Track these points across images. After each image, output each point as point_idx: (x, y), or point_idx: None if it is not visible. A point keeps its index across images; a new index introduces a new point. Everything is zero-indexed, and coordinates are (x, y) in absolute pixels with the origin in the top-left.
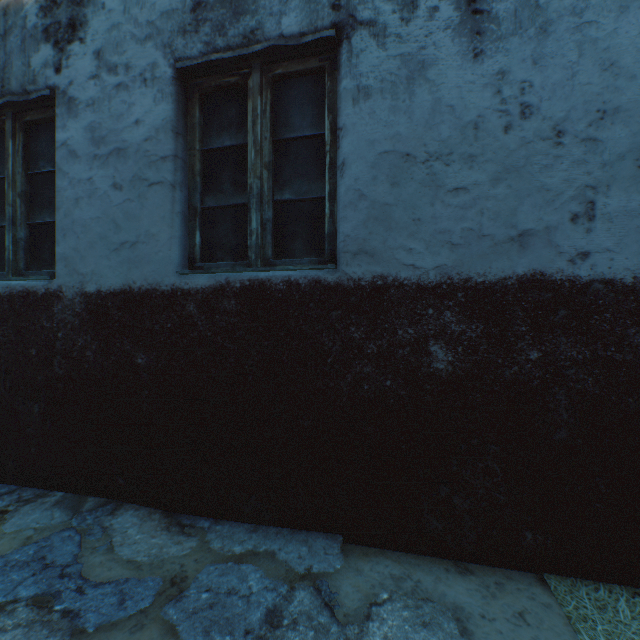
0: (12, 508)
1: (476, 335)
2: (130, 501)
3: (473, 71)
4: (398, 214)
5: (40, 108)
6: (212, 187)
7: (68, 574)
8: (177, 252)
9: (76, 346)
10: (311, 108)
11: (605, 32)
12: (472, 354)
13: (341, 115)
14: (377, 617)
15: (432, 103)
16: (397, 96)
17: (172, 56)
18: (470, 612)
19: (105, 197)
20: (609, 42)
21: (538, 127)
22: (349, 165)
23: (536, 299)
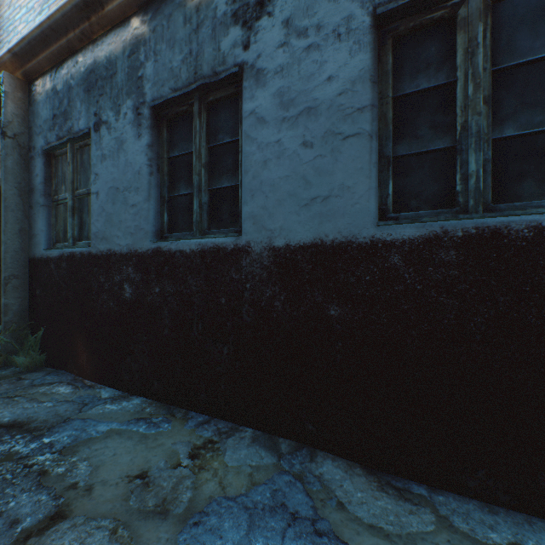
0: (216, 438)
1: None
2: (321, 448)
3: None
4: None
5: (222, 87)
6: (404, 134)
7: (322, 532)
8: (373, 203)
9: (263, 296)
10: None
11: None
12: None
13: None
14: None
15: None
16: None
17: (371, 3)
18: None
19: (293, 156)
20: None
21: None
22: None
23: None
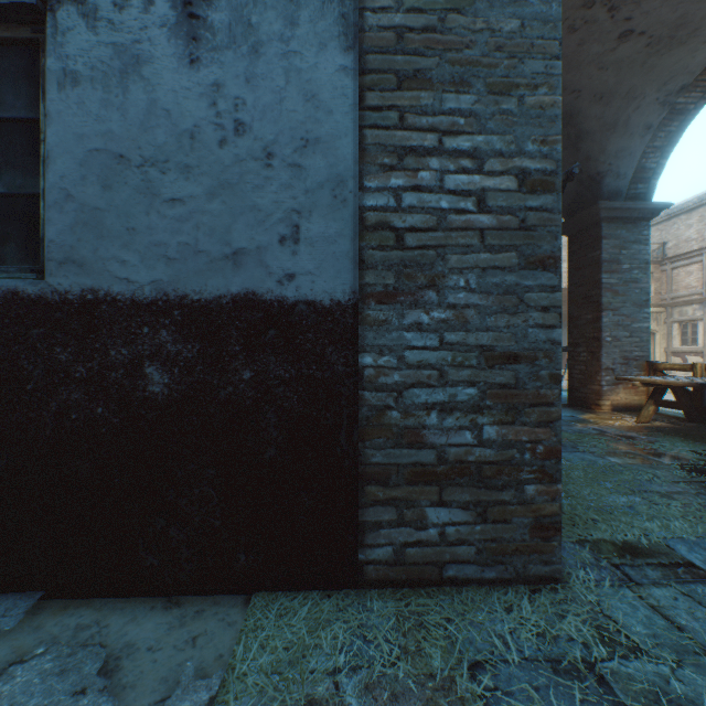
0: None
1: (193, 355)
2: None
3: (190, 77)
4: (111, 221)
5: None
6: None
7: None
8: None
9: None
10: (28, 86)
11: (309, 65)
12: (189, 375)
13: (47, 99)
14: (7, 677)
15: (148, 104)
16: (110, 89)
17: None
18: (139, 647)
19: None
20: (312, 75)
21: (251, 146)
22: (54, 159)
23: (250, 319)
